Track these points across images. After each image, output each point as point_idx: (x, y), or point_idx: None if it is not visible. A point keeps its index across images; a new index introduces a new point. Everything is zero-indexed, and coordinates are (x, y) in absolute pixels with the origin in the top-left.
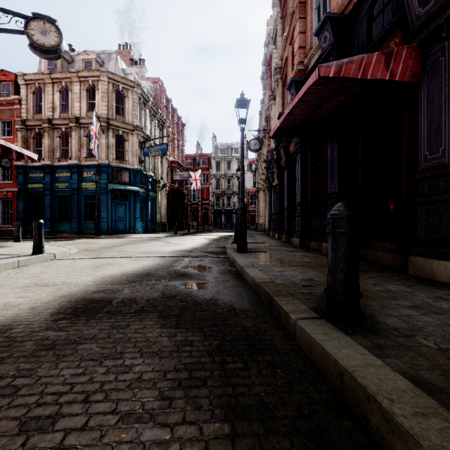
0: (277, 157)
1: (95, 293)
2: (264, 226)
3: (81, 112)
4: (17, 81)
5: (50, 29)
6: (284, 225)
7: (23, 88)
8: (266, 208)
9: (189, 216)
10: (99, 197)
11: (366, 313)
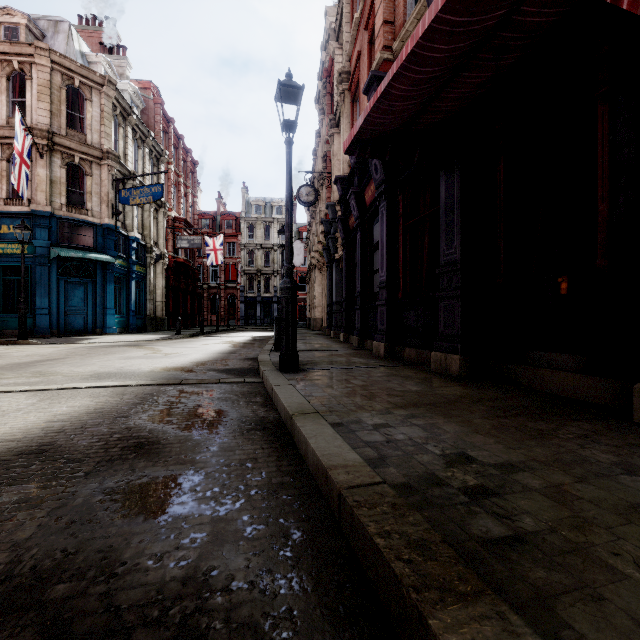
0: (343, 213)
1: None
2: (320, 321)
3: None
4: None
5: None
6: (354, 320)
7: None
8: (324, 295)
9: (205, 306)
10: (33, 270)
11: None
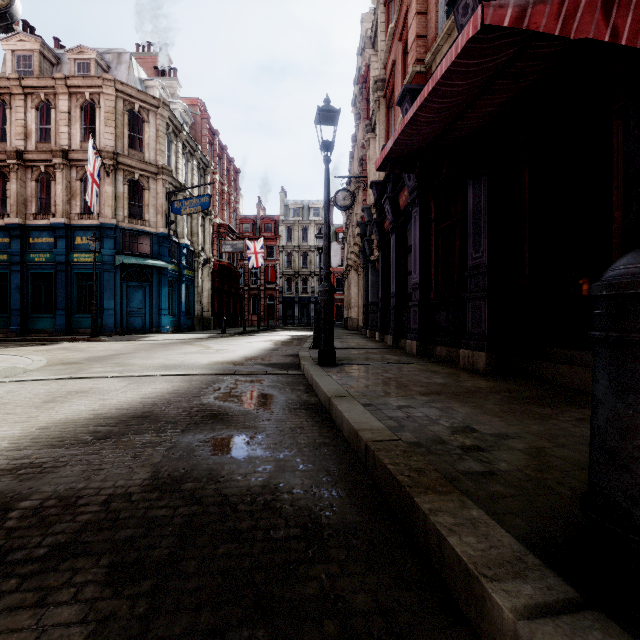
0: (378, 216)
1: None
2: (356, 321)
3: (72, 142)
4: None
5: None
6: (389, 320)
7: None
8: (360, 295)
9: (246, 307)
10: (101, 276)
11: None
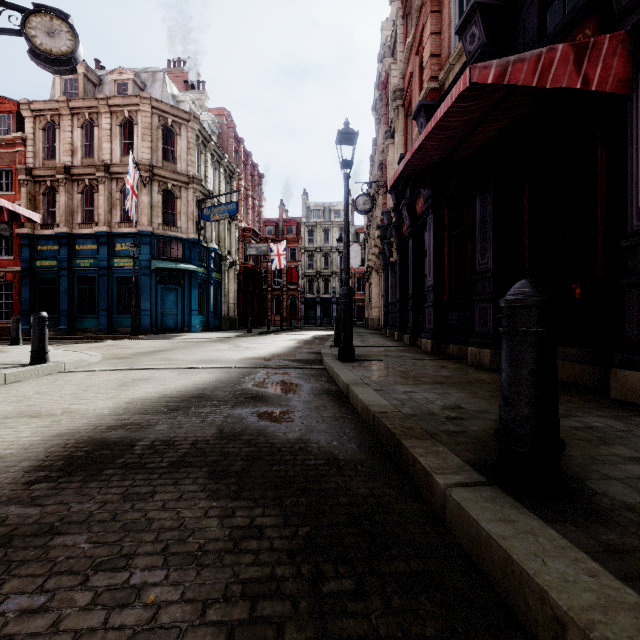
0: (397, 220)
1: (110, 430)
2: (376, 321)
3: (113, 156)
4: (20, 112)
5: (61, 29)
6: (407, 320)
7: (29, 122)
8: (381, 296)
9: (269, 307)
10: (138, 279)
11: (566, 474)
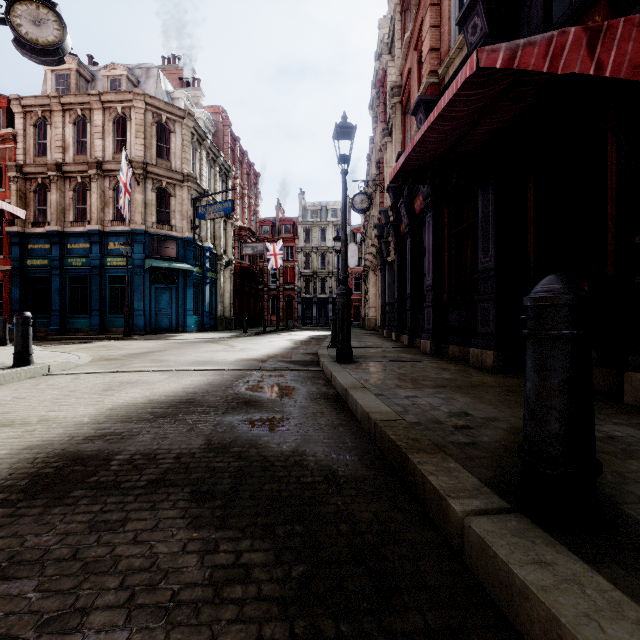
0: (395, 219)
1: (87, 441)
2: (373, 321)
3: (106, 153)
4: (10, 107)
5: (48, 18)
6: (405, 320)
7: (19, 118)
8: (378, 296)
9: (266, 307)
10: (132, 279)
11: (598, 496)
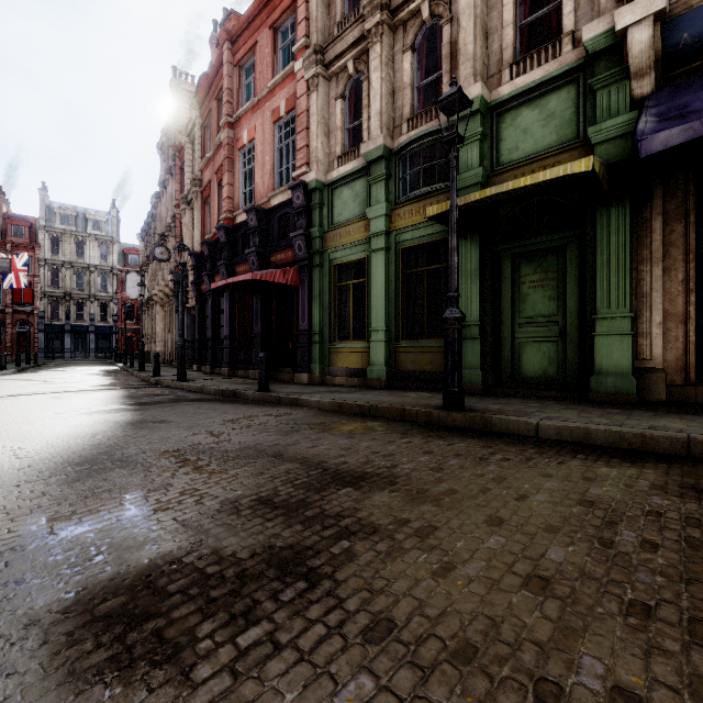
0: (196, 278)
1: (124, 402)
2: (162, 355)
3: None
4: None
5: None
6: (206, 355)
7: None
8: (167, 330)
9: None
10: None
11: (271, 391)
